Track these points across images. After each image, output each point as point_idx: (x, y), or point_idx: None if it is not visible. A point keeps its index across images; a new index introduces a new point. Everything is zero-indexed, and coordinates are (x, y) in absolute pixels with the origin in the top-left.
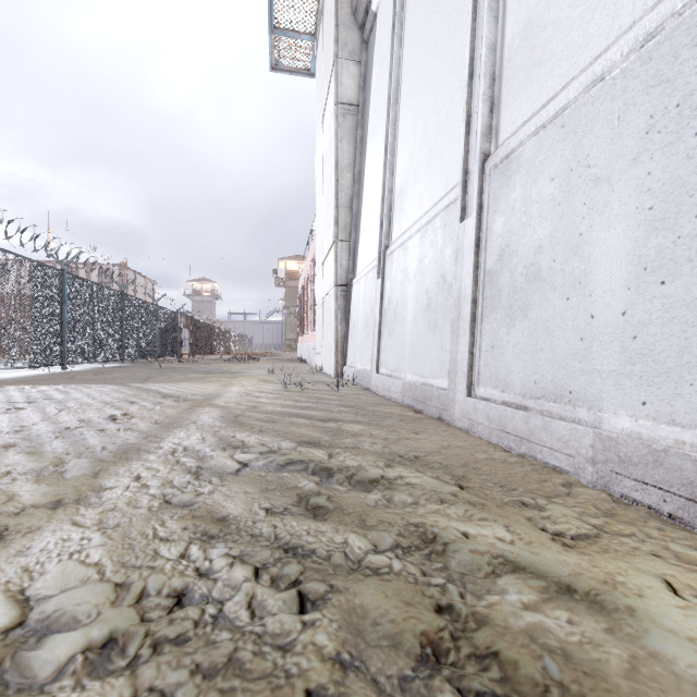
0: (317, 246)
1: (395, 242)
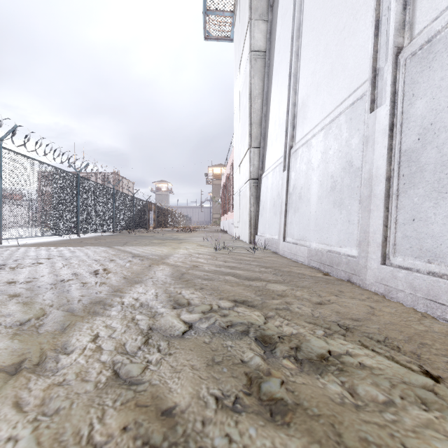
0: (235, 154)
1: (299, 142)
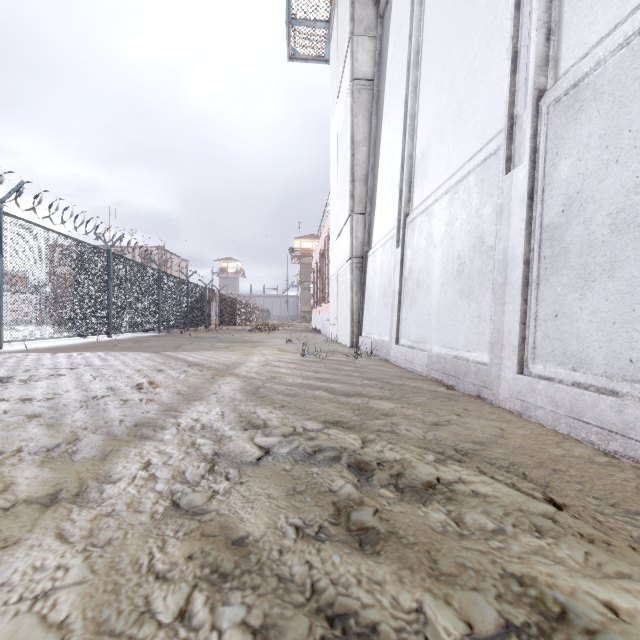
0: (331, 222)
1: (417, 208)
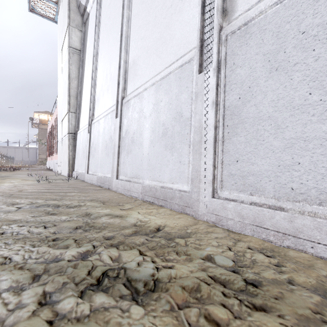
0: (59, 111)
1: (95, 119)
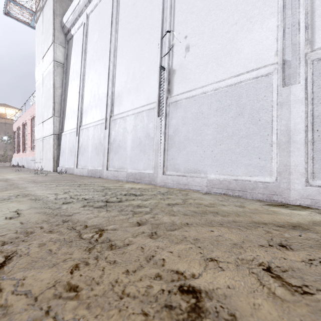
0: (37, 112)
1: (84, 126)
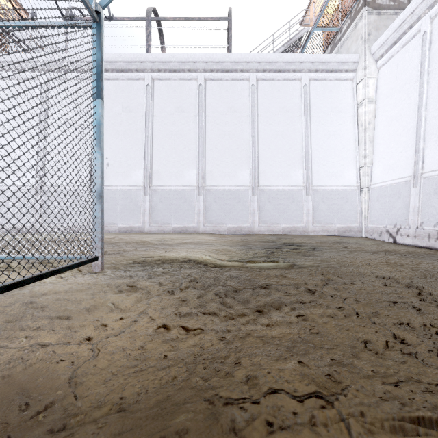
0: None
1: None
